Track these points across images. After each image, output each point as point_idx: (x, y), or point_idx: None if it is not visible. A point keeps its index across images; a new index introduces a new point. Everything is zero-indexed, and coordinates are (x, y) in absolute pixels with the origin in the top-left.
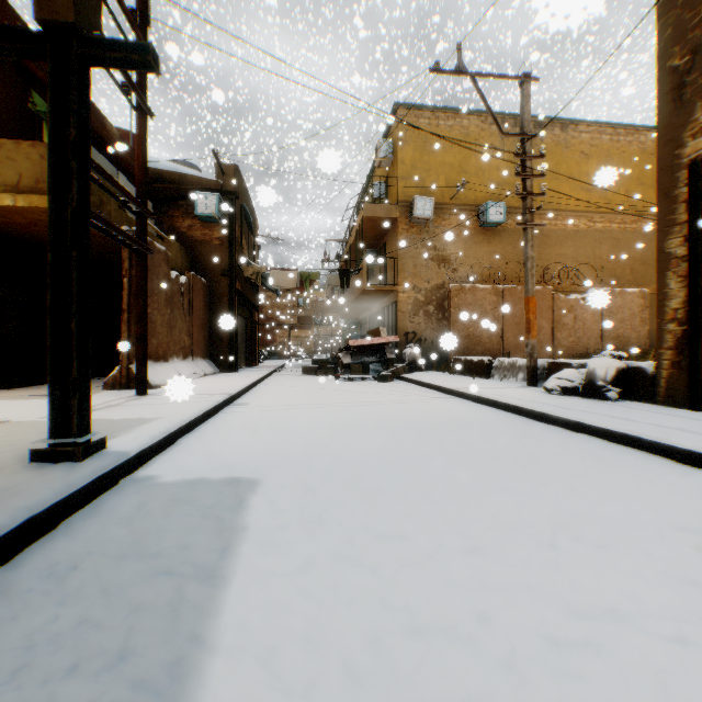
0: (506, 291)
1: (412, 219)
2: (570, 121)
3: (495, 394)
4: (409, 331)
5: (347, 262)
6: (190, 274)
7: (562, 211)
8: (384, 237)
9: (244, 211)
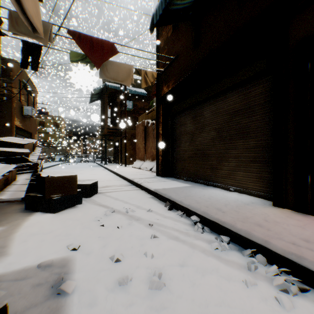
0: None
1: None
2: None
3: None
4: None
5: None
6: None
7: None
8: None
9: None
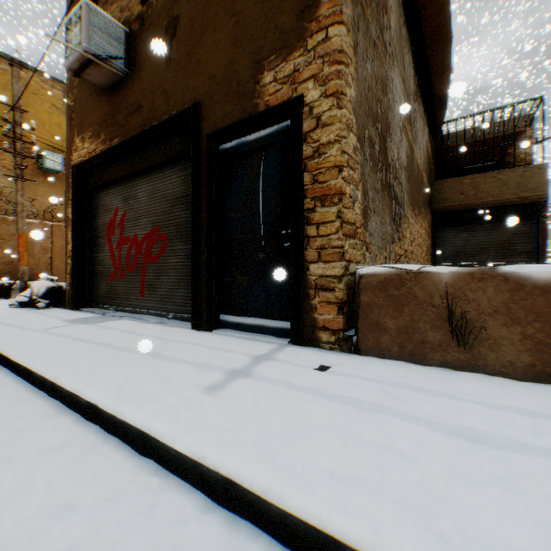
0: (56, 227)
1: None
2: None
3: None
4: None
5: None
6: None
7: None
8: None
9: None
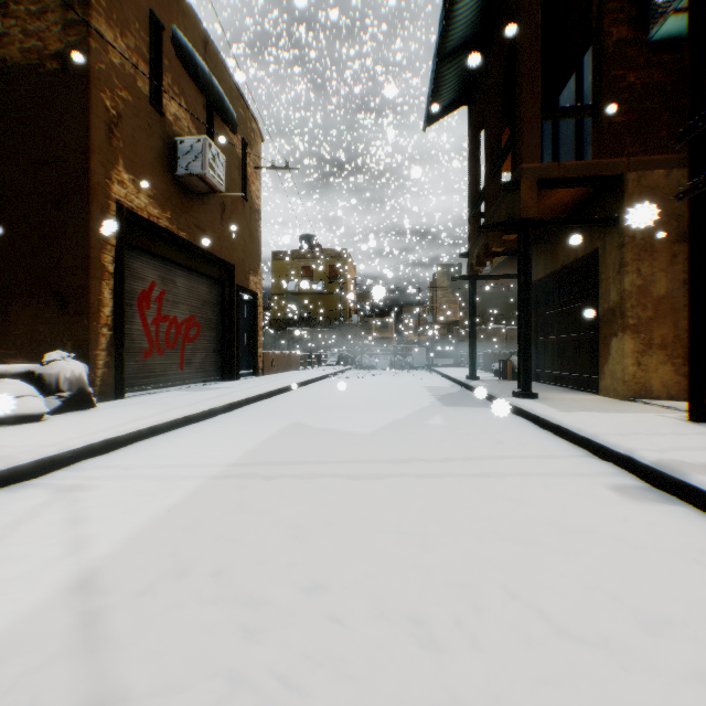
0: None
1: None
2: None
3: (114, 426)
4: None
5: None
6: None
7: None
8: None
9: None
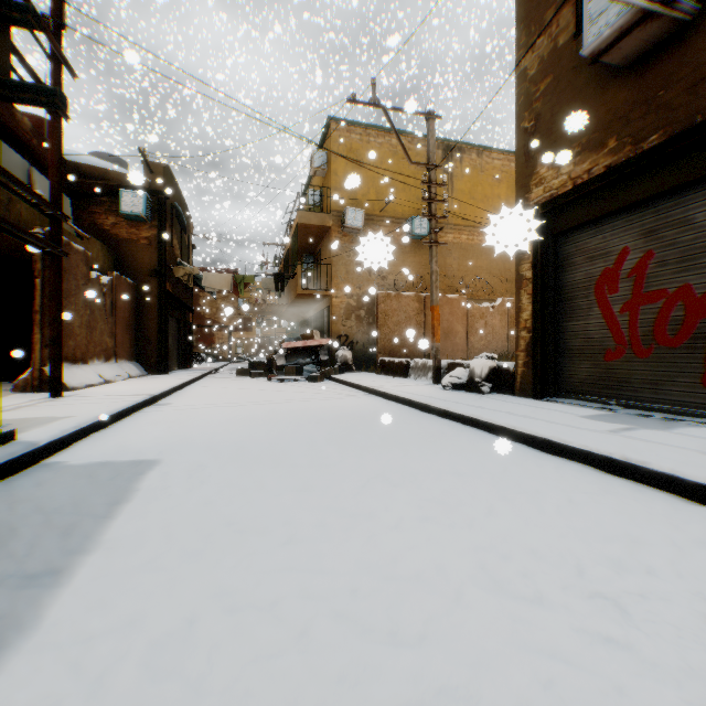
0: (427, 298)
1: (345, 229)
2: (485, 148)
3: (399, 390)
4: (342, 334)
5: (285, 266)
6: (114, 274)
7: (478, 227)
8: (320, 243)
9: (175, 210)
